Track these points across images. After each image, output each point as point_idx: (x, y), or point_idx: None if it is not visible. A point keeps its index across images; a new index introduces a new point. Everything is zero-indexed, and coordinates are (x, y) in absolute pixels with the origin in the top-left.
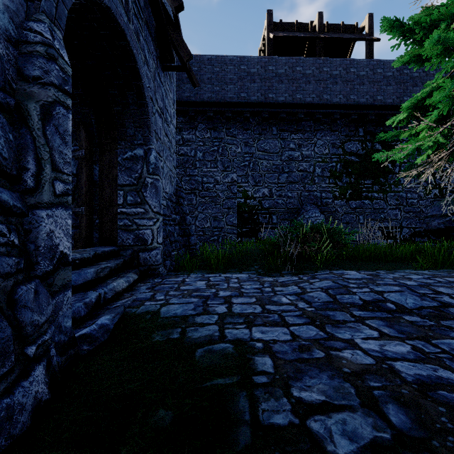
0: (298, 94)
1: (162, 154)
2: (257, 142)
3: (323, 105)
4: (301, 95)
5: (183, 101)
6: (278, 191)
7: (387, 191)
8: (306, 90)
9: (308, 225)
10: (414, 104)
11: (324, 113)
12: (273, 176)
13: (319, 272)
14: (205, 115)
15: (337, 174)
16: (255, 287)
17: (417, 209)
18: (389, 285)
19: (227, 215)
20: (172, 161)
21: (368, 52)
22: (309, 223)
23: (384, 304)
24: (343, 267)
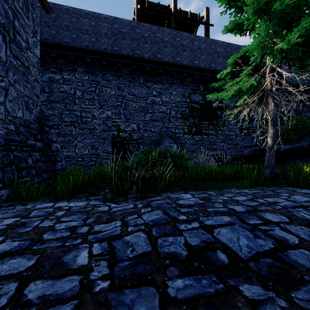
0: (158, 54)
1: (3, 73)
2: (127, 88)
3: (176, 65)
4: (161, 55)
5: (62, 45)
6: (144, 127)
7: (218, 129)
8: (164, 52)
9: (157, 151)
10: (235, 61)
11: (177, 71)
12: (140, 115)
13: (160, 195)
14: (83, 60)
15: (186, 116)
16: (70, 226)
17: (235, 142)
18: (219, 214)
19: (103, 144)
20: (30, 88)
21: (206, 34)
22: (157, 149)
23: (213, 254)
24: (183, 187)
